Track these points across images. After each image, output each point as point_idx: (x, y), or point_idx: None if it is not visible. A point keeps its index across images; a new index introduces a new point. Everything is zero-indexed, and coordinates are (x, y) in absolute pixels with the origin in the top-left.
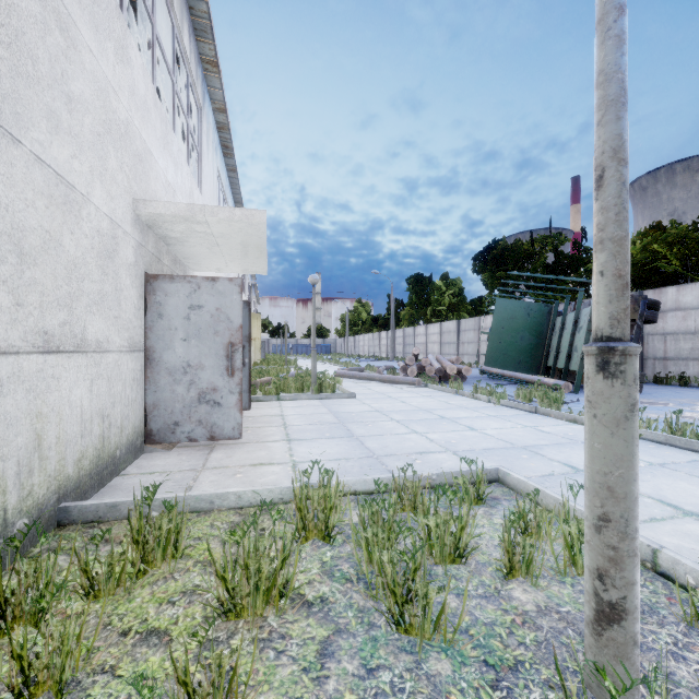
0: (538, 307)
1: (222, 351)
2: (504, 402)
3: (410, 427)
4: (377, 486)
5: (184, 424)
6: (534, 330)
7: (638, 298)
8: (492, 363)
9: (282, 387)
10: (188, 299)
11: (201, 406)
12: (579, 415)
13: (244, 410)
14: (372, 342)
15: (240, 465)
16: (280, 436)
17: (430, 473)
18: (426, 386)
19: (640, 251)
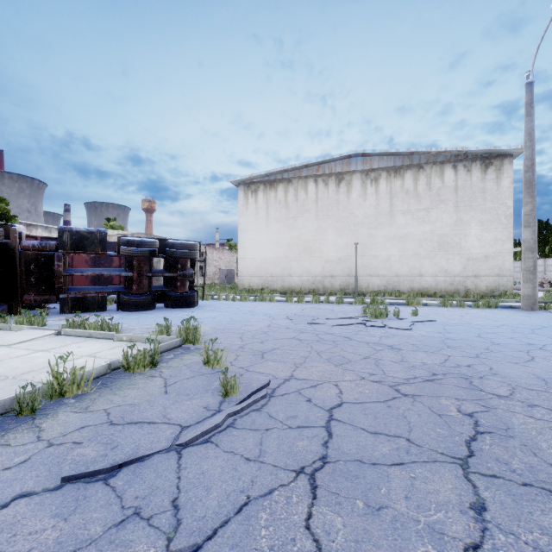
0: None
1: None
2: None
3: None
4: None
5: None
6: None
7: None
8: None
9: None
10: None
11: None
12: None
13: None
14: None
15: None
16: None
17: None
18: None
19: None
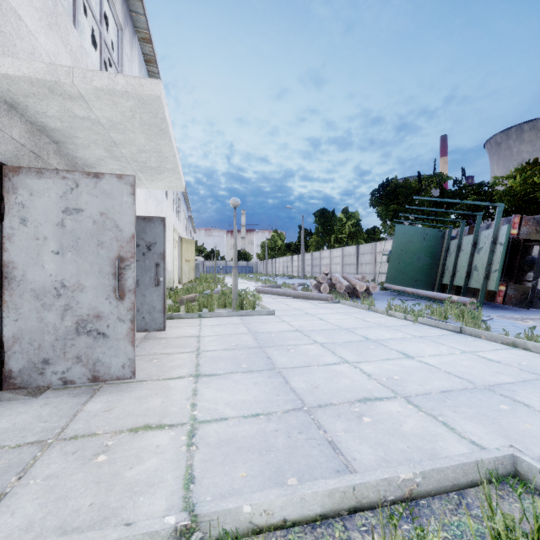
0: (433, 232)
1: (108, 267)
2: (422, 320)
3: (337, 353)
4: (323, 506)
5: (56, 361)
6: (429, 252)
7: (539, 220)
8: (392, 280)
9: (205, 303)
10: (62, 200)
11: (80, 338)
12: (516, 338)
13: (158, 331)
14: (286, 264)
15: (114, 431)
16: (188, 368)
17: (411, 473)
18: (338, 301)
19: (520, 184)
